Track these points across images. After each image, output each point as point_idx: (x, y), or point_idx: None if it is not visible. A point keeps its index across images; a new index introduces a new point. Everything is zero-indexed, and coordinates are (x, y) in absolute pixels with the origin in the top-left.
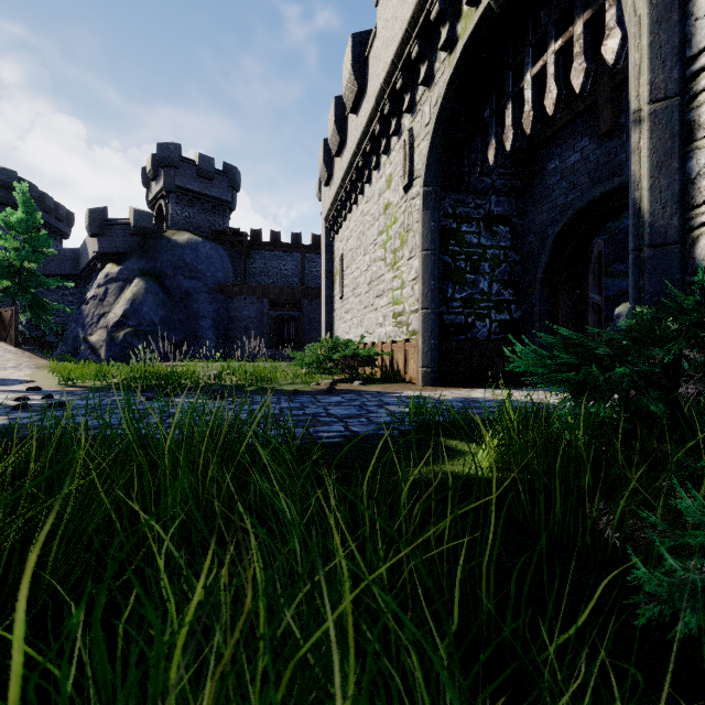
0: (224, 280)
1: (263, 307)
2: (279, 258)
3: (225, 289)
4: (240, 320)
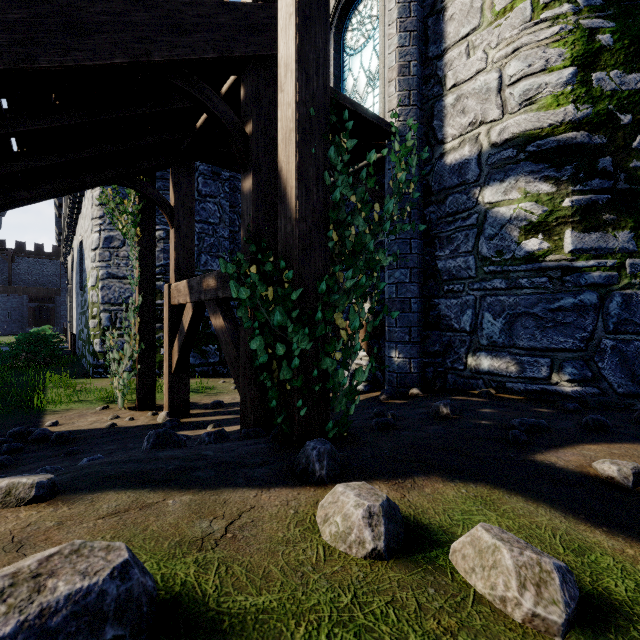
0: None
1: (24, 301)
2: (41, 263)
3: None
4: (4, 309)
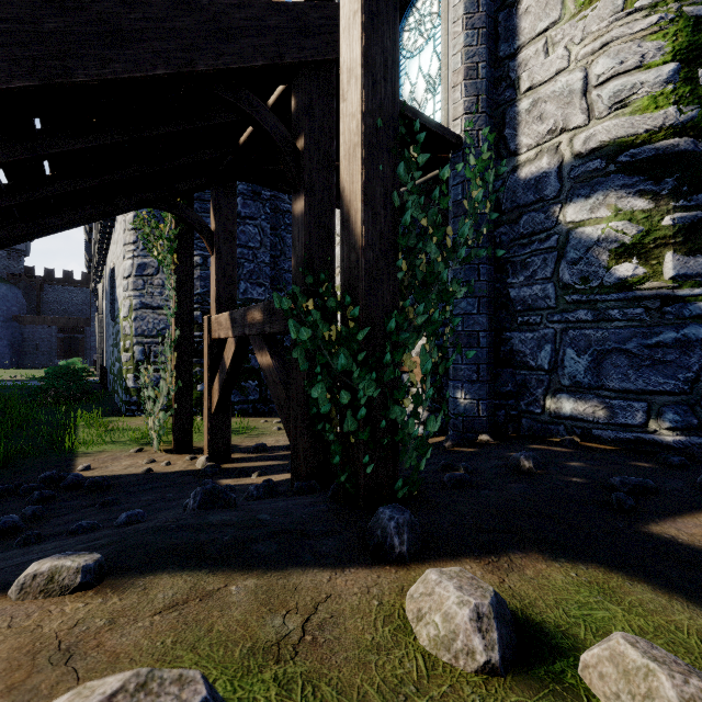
0: (18, 312)
1: (53, 332)
2: (70, 291)
3: (19, 319)
4: (33, 340)
